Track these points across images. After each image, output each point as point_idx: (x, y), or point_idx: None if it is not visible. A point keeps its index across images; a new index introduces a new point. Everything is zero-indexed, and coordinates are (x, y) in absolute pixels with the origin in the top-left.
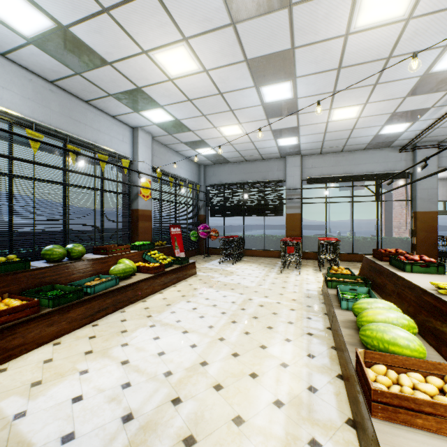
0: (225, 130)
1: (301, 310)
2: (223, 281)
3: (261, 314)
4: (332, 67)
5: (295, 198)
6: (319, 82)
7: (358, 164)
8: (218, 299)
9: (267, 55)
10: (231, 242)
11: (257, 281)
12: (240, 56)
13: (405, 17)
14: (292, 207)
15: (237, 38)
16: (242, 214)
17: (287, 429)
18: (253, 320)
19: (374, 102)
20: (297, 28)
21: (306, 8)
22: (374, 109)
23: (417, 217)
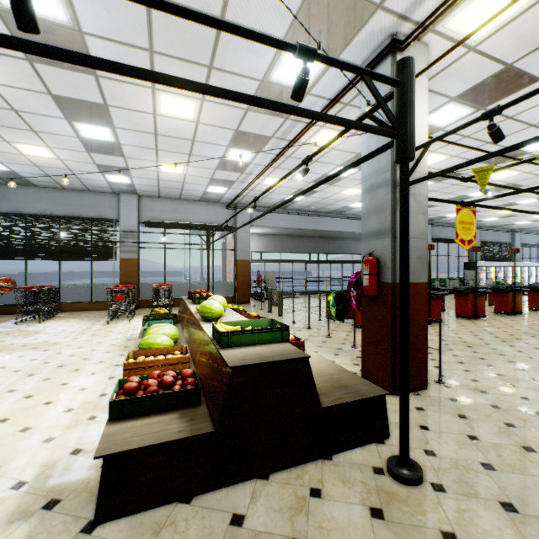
0: (26, 149)
1: (117, 351)
2: (20, 342)
3: (70, 362)
4: (150, 131)
5: (131, 241)
6: (140, 138)
7: (195, 214)
8: (10, 361)
9: (77, 99)
10: (38, 294)
11: (73, 335)
12: (42, 88)
13: (195, 121)
14: (128, 251)
15: (36, 73)
16: (57, 258)
17: (72, 419)
18: (58, 368)
19: (194, 166)
20: (108, 93)
21: (113, 83)
22: (196, 171)
23: (238, 264)
